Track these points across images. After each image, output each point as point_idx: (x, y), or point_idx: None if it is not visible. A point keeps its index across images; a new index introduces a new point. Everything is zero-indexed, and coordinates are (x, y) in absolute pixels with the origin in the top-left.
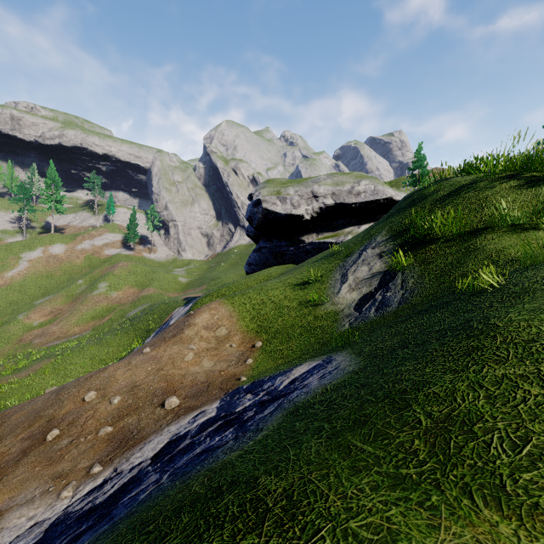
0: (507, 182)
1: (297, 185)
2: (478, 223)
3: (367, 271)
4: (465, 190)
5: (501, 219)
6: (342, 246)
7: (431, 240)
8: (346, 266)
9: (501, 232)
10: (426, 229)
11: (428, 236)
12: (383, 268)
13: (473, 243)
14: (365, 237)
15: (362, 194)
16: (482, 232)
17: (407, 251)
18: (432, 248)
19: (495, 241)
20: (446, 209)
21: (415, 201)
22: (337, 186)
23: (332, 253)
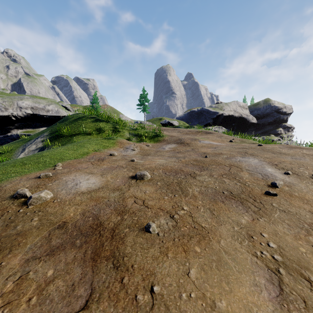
0: (91, 119)
1: (6, 97)
2: (78, 131)
3: (35, 147)
4: (79, 119)
5: (84, 131)
6: (30, 136)
7: (62, 136)
8: (26, 145)
9: (82, 135)
10: (61, 132)
11: (62, 134)
12: (42, 146)
13: (73, 138)
14: (40, 133)
15: (50, 111)
16: (77, 135)
17: (53, 139)
18: (61, 139)
19: (78, 138)
20: (71, 125)
21: (64, 120)
22: (35, 104)
23: (23, 139)
